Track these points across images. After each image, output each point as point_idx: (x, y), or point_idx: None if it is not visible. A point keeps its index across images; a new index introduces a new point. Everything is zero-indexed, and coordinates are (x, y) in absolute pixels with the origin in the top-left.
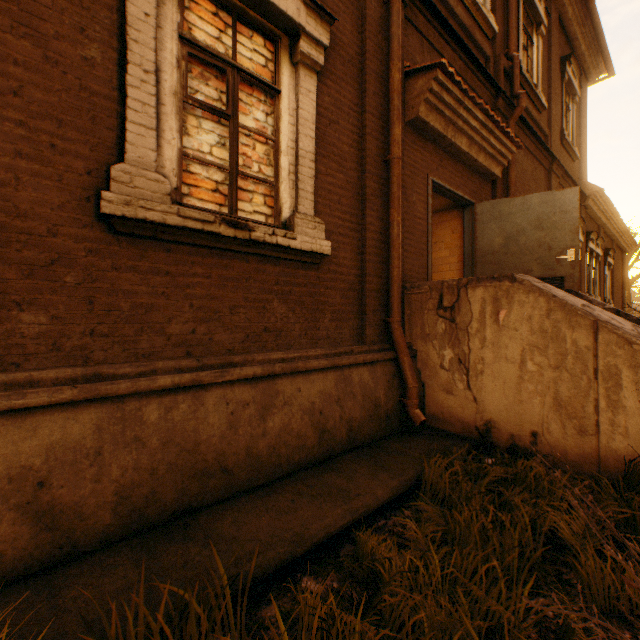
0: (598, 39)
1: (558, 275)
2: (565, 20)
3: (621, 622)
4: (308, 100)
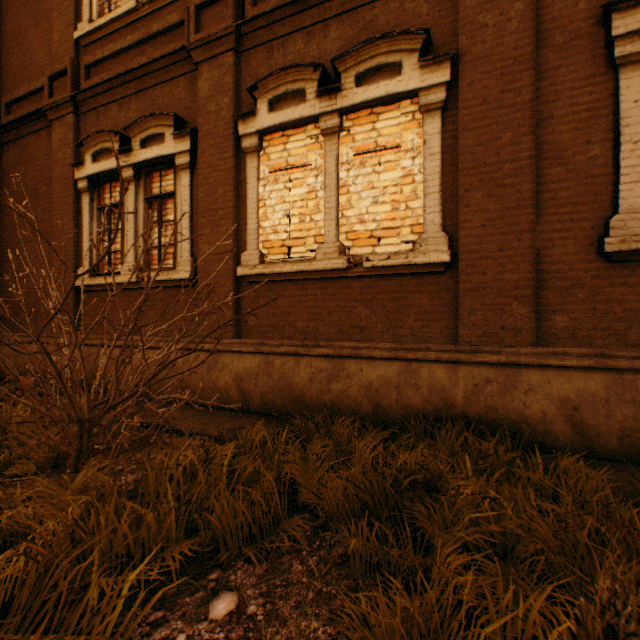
0: None
1: None
2: None
3: None
4: None
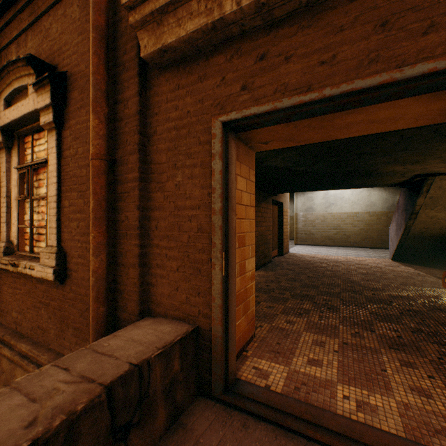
0: None
1: None
2: None
3: None
4: (53, 155)
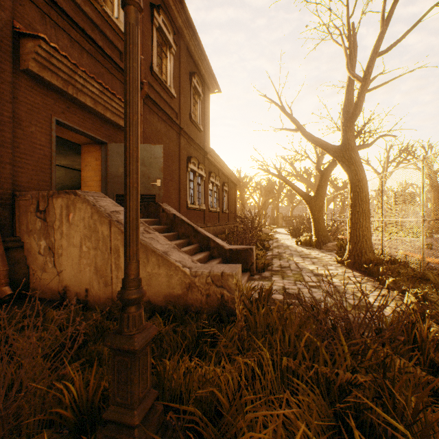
0: (210, 70)
1: (153, 194)
2: (191, 52)
3: (5, 398)
4: None
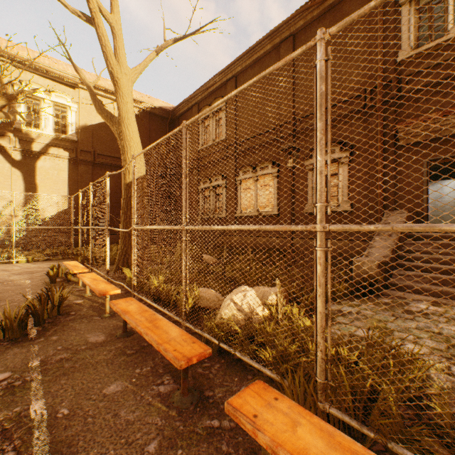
0: None
1: None
2: None
3: None
4: (345, 171)
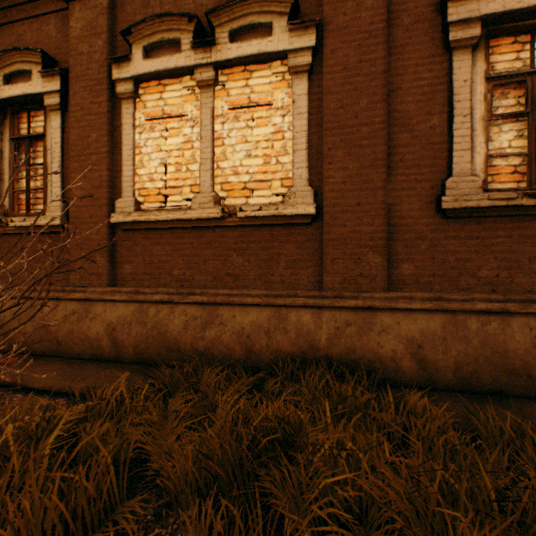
0: None
1: None
2: None
3: None
4: None
